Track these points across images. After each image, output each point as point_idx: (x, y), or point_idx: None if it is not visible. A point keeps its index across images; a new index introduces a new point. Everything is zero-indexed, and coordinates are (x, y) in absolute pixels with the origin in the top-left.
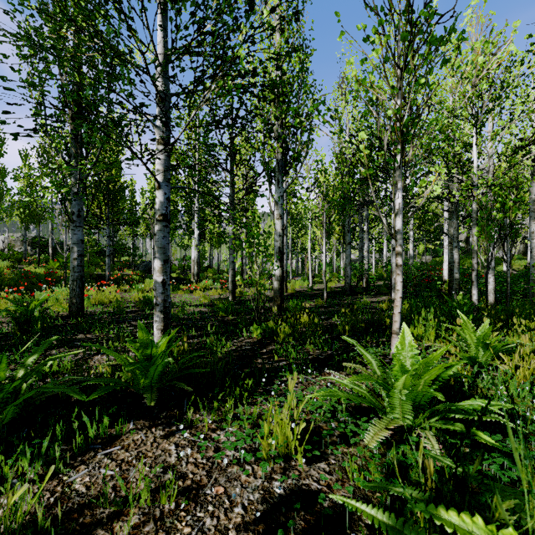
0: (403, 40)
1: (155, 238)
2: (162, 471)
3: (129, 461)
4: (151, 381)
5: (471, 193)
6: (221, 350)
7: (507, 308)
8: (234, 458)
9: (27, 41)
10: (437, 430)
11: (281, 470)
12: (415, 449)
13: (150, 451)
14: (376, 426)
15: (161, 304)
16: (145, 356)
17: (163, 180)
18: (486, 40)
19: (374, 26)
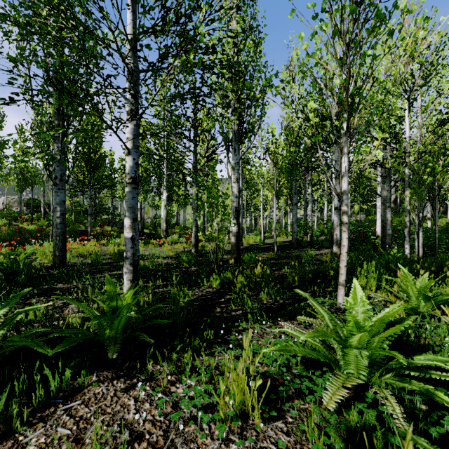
0: (351, 13)
1: (125, 199)
2: (119, 431)
3: (88, 418)
4: (116, 332)
5: (405, 159)
6: (183, 300)
7: (437, 260)
8: (191, 415)
9: (3, 16)
10: (390, 384)
11: (238, 429)
12: (370, 405)
13: (109, 407)
14: (333, 384)
15: (131, 258)
16: (111, 308)
17: (132, 147)
18: (427, 16)
19: (324, 1)
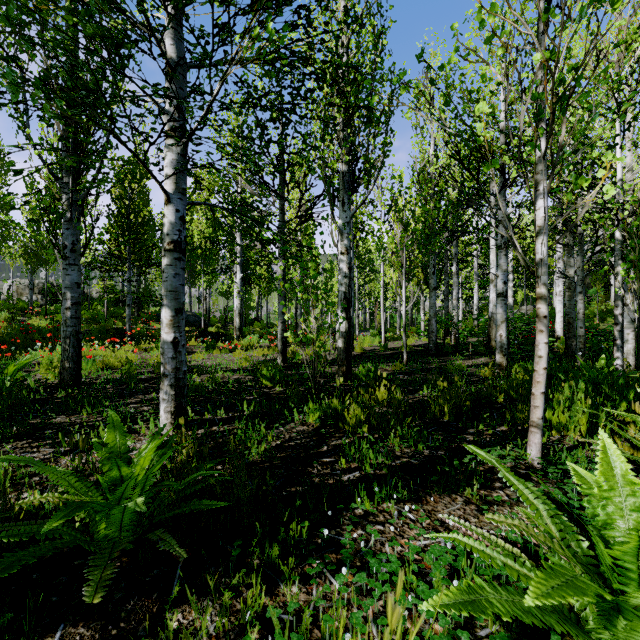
0: None
1: (163, 277)
2: None
3: None
4: (119, 528)
5: (616, 215)
6: (256, 450)
7: None
8: None
9: None
10: None
11: None
12: None
13: None
14: None
15: (172, 375)
16: (110, 481)
17: (174, 191)
18: None
19: None
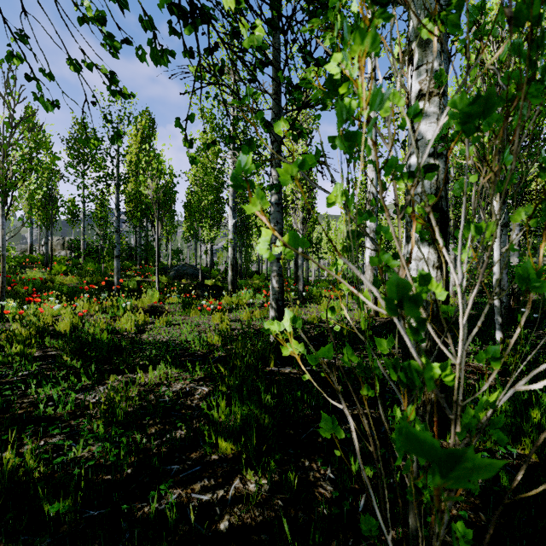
0: None
1: None
2: None
3: None
4: None
5: None
6: None
7: None
8: None
9: None
10: None
11: None
12: None
13: None
14: None
15: None
16: None
17: None
18: None
19: None
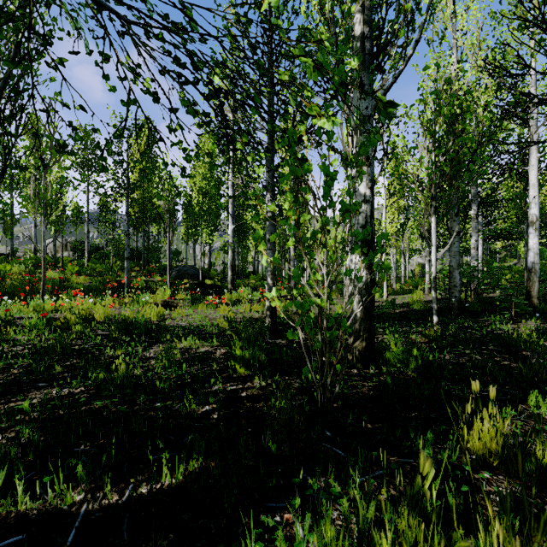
0: None
1: None
2: None
3: None
4: None
5: None
6: None
7: None
8: None
9: None
10: None
11: None
12: None
13: None
14: None
15: None
16: None
17: None
18: None
19: None
